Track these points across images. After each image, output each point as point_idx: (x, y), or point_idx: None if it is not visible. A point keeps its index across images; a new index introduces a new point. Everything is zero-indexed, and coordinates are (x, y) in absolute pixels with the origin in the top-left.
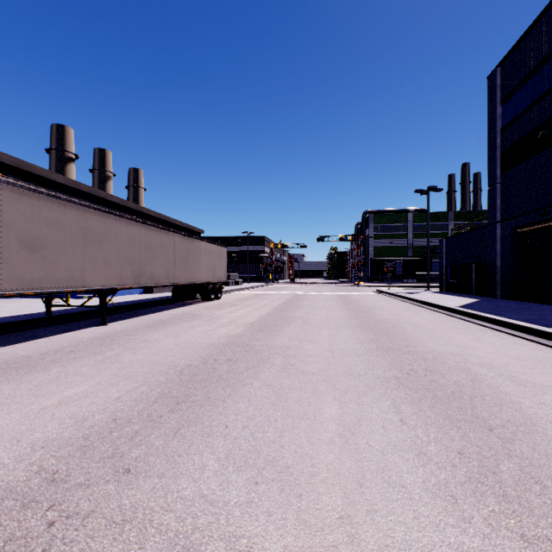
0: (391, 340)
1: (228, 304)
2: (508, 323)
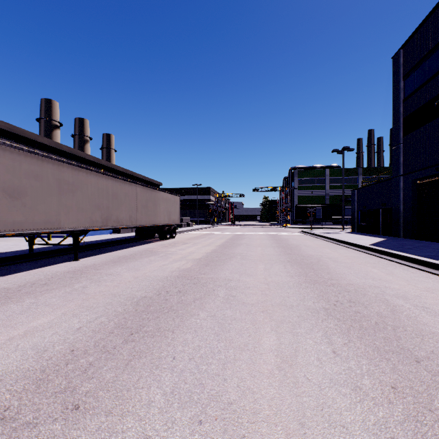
0: (316, 273)
1: (181, 243)
2: (414, 259)
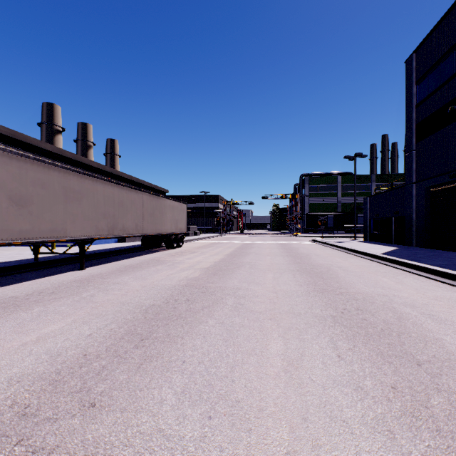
0: (326, 282)
1: (188, 252)
2: (425, 268)
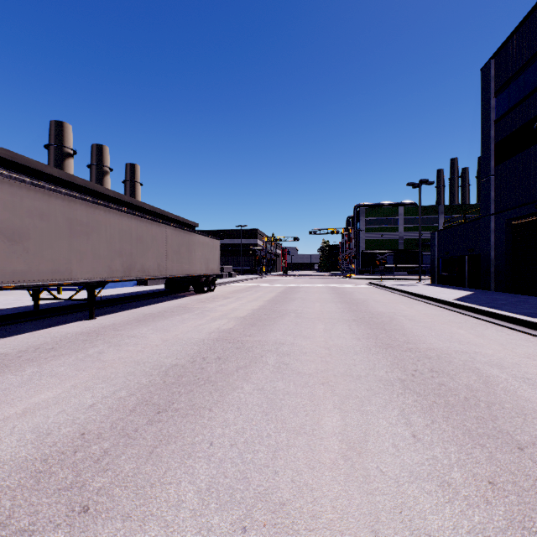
0: (389, 335)
1: (221, 297)
2: (509, 318)
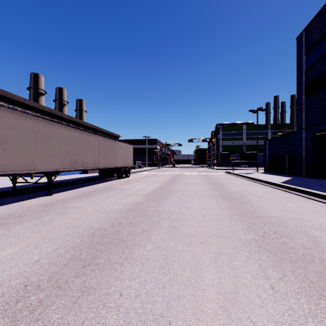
0: (242, 207)
1: (134, 181)
2: (320, 195)
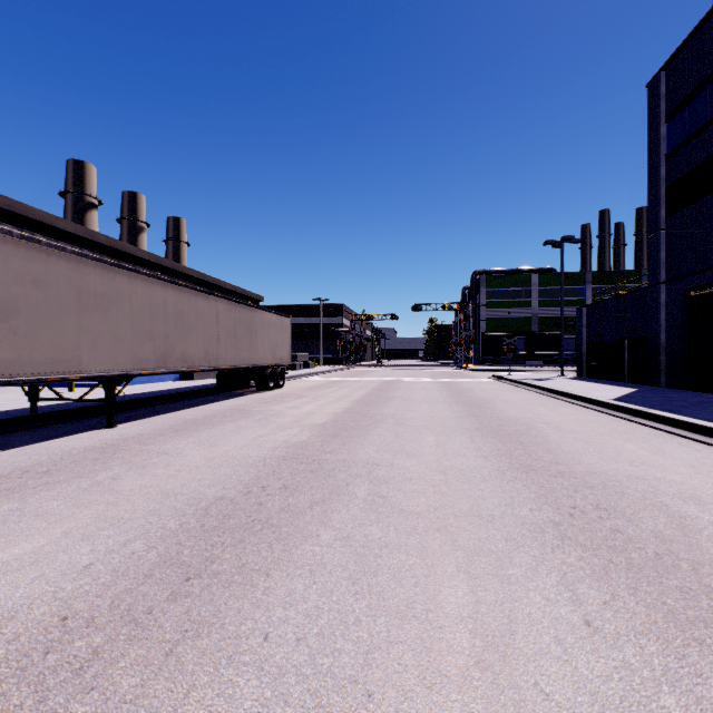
0: (529, 452)
1: (293, 396)
2: (696, 426)
